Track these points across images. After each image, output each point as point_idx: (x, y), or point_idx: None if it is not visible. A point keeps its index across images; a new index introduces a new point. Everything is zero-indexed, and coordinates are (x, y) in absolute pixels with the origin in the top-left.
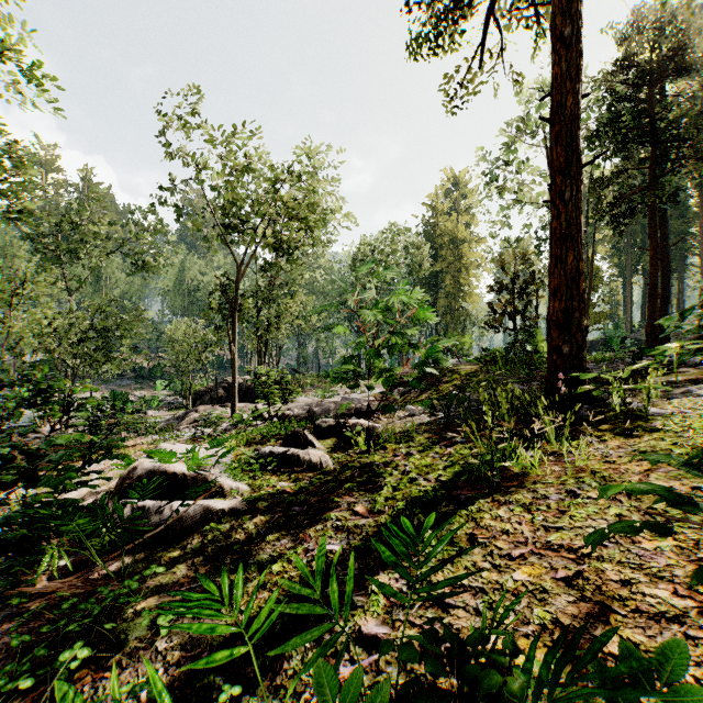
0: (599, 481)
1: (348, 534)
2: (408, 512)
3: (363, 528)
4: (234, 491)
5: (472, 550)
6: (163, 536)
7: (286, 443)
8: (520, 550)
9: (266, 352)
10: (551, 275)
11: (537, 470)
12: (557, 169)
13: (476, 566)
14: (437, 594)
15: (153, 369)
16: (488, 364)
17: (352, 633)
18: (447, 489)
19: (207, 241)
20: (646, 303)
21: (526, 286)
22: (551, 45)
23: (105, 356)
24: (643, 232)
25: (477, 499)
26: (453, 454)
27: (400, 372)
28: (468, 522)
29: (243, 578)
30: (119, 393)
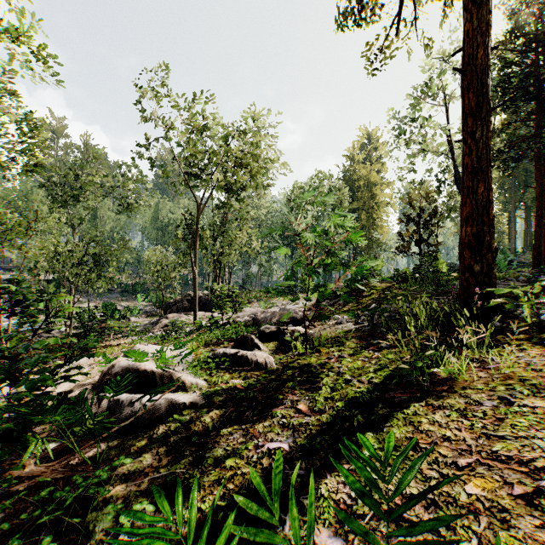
0: (530, 389)
1: (293, 431)
2: (347, 413)
3: (306, 427)
4: (194, 386)
5: (416, 456)
6: (133, 426)
7: (236, 345)
8: (466, 460)
9: (220, 272)
10: (464, 204)
11: (464, 376)
12: (469, 113)
13: (422, 473)
14: (418, 540)
15: (135, 286)
16: (400, 281)
17: (305, 543)
18: (380, 391)
19: (174, 186)
20: (527, 233)
21: (430, 218)
22: (463, 6)
23: (99, 275)
24: (524, 174)
25: (410, 402)
26: (380, 358)
27: (332, 288)
28: (406, 425)
29: (200, 471)
30: (109, 304)
